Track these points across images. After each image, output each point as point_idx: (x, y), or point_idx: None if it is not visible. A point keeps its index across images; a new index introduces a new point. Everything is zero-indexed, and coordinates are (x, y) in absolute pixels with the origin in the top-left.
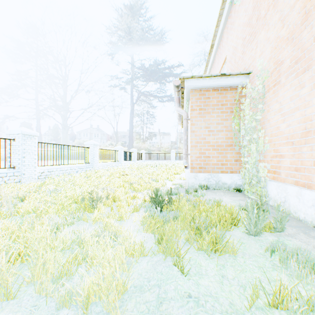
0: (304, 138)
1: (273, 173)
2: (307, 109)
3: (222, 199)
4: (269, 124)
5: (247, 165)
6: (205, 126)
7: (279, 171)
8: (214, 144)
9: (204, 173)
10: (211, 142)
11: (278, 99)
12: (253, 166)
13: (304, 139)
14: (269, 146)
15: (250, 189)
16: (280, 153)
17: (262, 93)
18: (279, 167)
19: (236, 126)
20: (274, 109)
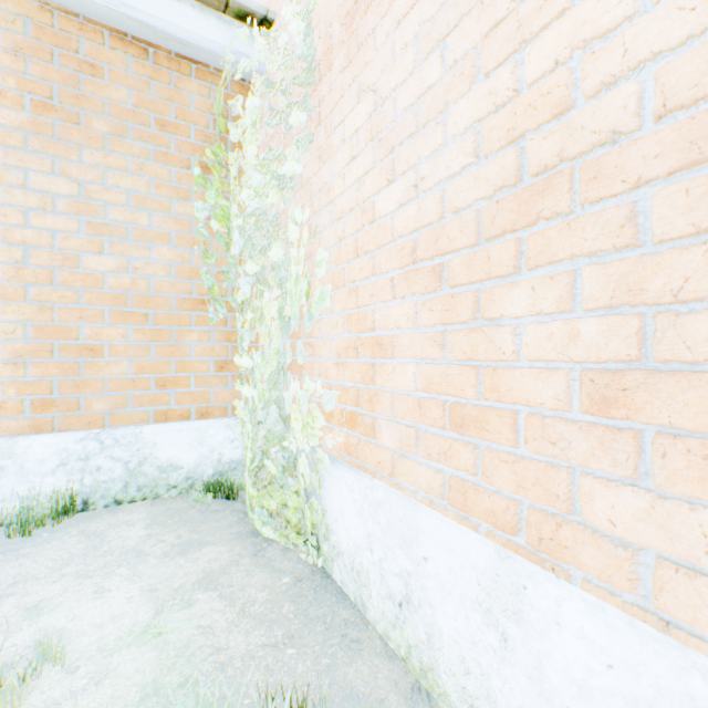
0: (508, 233)
1: (348, 422)
2: (541, 35)
3: (66, 646)
4: (334, 206)
5: (249, 387)
6: (77, 201)
7: (372, 418)
8: (127, 292)
9: (63, 433)
10: (108, 284)
11: (370, 71)
12: (270, 395)
13: (513, 239)
14: (332, 303)
15: (260, 497)
16: (377, 331)
17: (305, 63)
18: (372, 400)
19: (220, 221)
20: (353, 127)
